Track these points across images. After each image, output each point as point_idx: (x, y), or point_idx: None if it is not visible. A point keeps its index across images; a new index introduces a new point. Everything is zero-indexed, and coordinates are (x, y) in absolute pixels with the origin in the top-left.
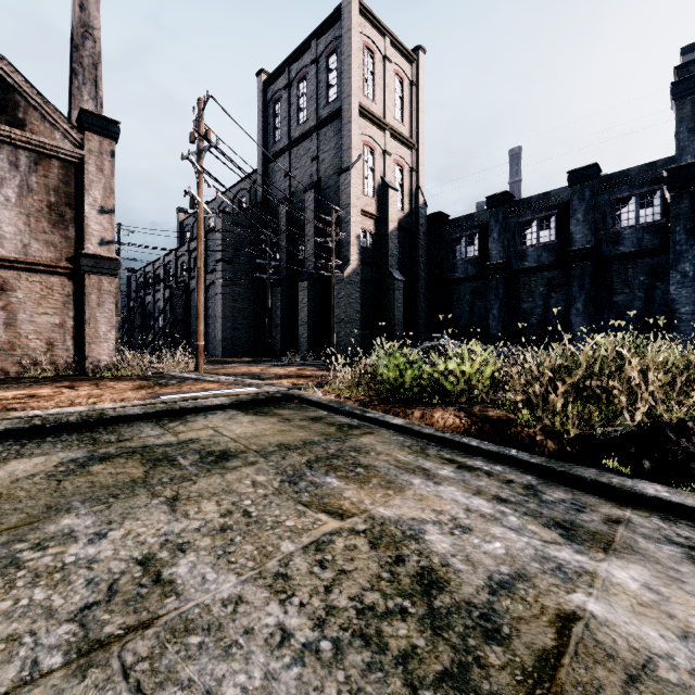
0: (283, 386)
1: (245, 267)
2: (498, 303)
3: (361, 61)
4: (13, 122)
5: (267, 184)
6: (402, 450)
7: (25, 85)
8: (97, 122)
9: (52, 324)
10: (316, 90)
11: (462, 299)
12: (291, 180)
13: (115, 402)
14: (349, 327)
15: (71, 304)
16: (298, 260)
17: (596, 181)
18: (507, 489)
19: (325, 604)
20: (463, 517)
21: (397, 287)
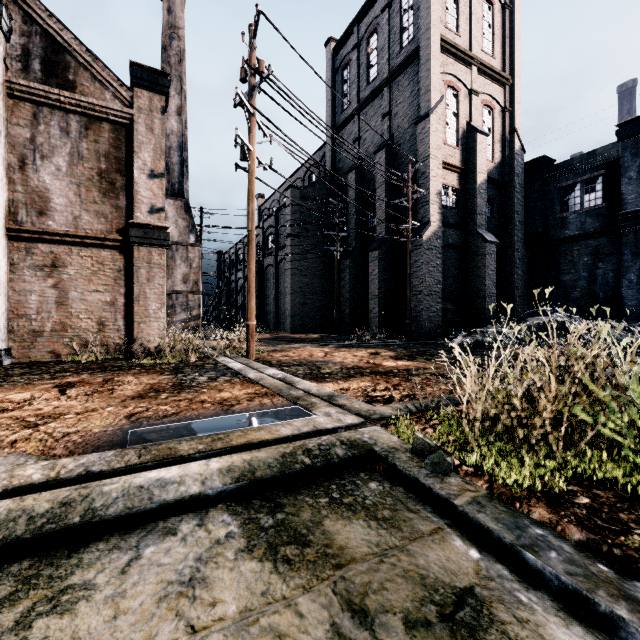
0: (351, 406)
1: (314, 241)
2: (638, 264)
3: None
4: (64, 85)
5: (336, 154)
6: None
7: (74, 42)
8: (146, 75)
9: (103, 302)
10: (388, 39)
11: (575, 262)
12: (360, 145)
13: (44, 444)
14: (428, 300)
15: (122, 280)
16: (367, 229)
17: None
18: None
19: None
20: None
21: (488, 250)
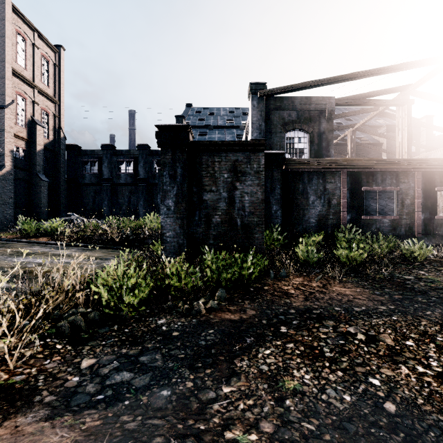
0: None
1: None
2: (108, 198)
3: (14, 41)
4: None
5: None
6: (26, 245)
7: None
8: None
9: None
10: None
11: (88, 194)
12: None
13: None
14: (4, 207)
15: None
16: None
17: (148, 151)
18: (52, 247)
19: (3, 254)
20: (37, 249)
21: (44, 184)
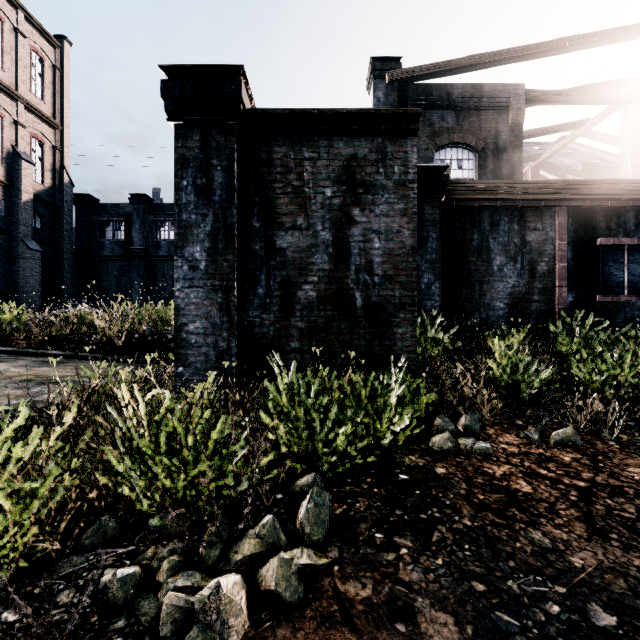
0: None
1: None
2: (140, 280)
3: None
4: None
5: None
6: None
7: None
8: None
9: None
10: None
11: (110, 274)
12: None
13: None
14: None
15: None
16: None
17: None
18: None
19: None
20: None
21: (33, 256)
